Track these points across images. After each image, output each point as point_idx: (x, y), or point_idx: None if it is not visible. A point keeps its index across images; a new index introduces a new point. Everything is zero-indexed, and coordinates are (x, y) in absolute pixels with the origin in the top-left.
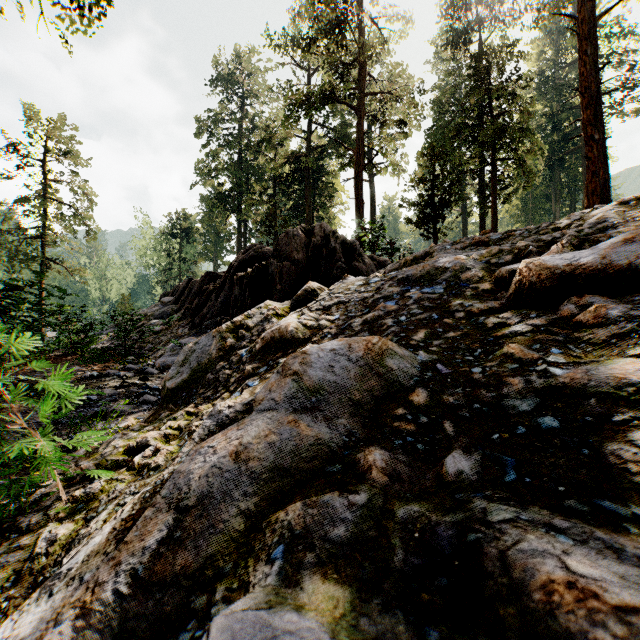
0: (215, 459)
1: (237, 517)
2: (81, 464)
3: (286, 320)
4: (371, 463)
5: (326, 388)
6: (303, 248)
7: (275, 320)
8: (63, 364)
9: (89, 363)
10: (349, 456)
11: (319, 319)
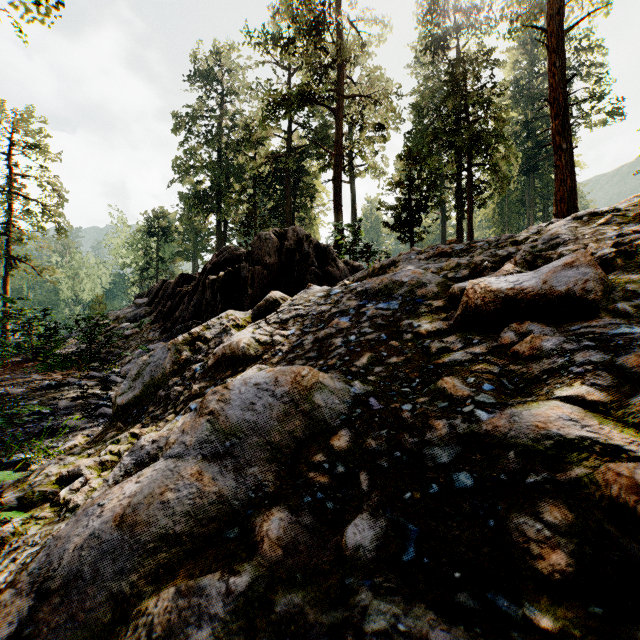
0: (98, 524)
1: (105, 603)
2: (7, 496)
3: (239, 335)
4: (264, 534)
5: (244, 429)
6: (275, 252)
7: (234, 332)
8: (21, 371)
9: (49, 371)
10: (250, 518)
11: (273, 334)
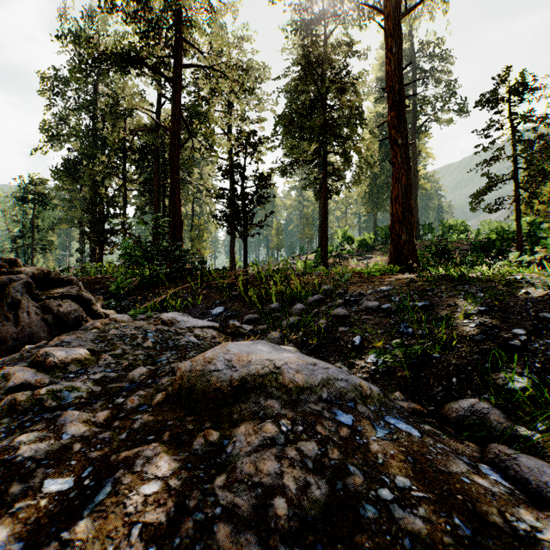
0: None
1: None
2: None
3: None
4: None
5: None
6: None
7: None
8: None
9: None
10: None
11: None
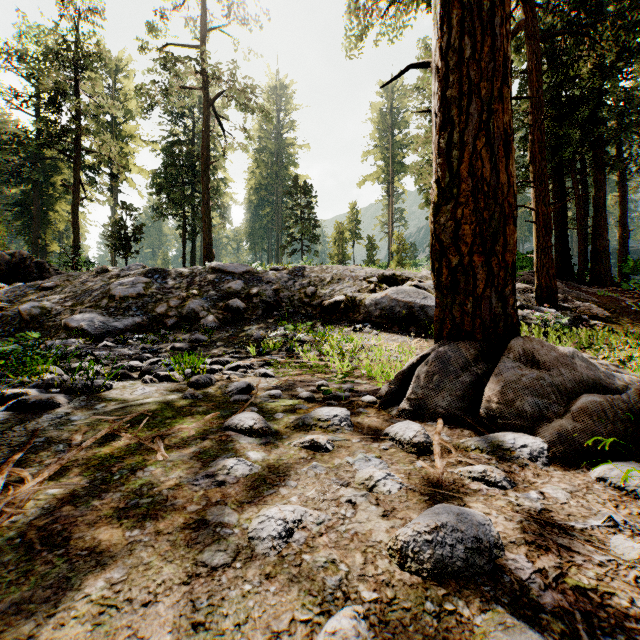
0: None
1: None
2: None
3: None
4: None
5: None
6: (8, 263)
7: None
8: None
9: None
10: None
11: None
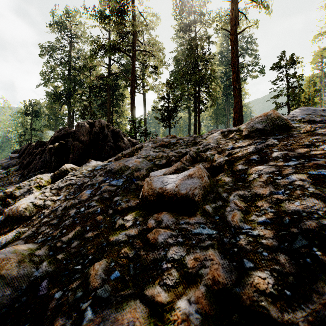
0: None
1: None
2: None
3: (21, 201)
4: None
5: None
6: (87, 133)
7: (35, 191)
8: None
9: None
10: None
11: (46, 200)
